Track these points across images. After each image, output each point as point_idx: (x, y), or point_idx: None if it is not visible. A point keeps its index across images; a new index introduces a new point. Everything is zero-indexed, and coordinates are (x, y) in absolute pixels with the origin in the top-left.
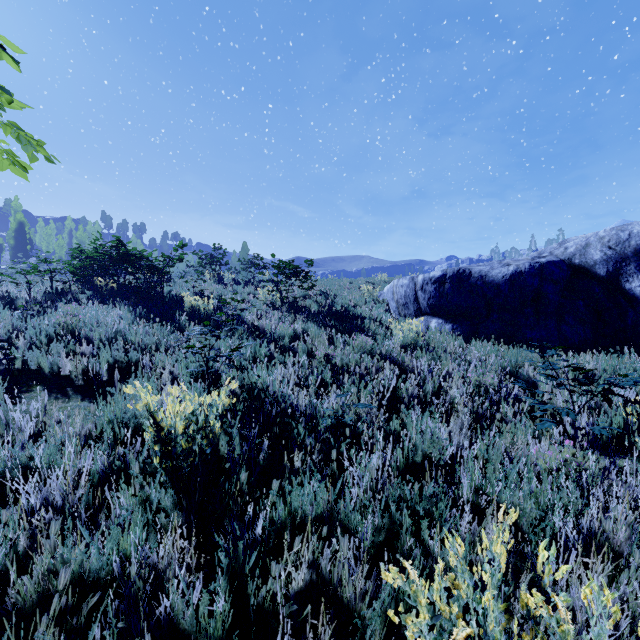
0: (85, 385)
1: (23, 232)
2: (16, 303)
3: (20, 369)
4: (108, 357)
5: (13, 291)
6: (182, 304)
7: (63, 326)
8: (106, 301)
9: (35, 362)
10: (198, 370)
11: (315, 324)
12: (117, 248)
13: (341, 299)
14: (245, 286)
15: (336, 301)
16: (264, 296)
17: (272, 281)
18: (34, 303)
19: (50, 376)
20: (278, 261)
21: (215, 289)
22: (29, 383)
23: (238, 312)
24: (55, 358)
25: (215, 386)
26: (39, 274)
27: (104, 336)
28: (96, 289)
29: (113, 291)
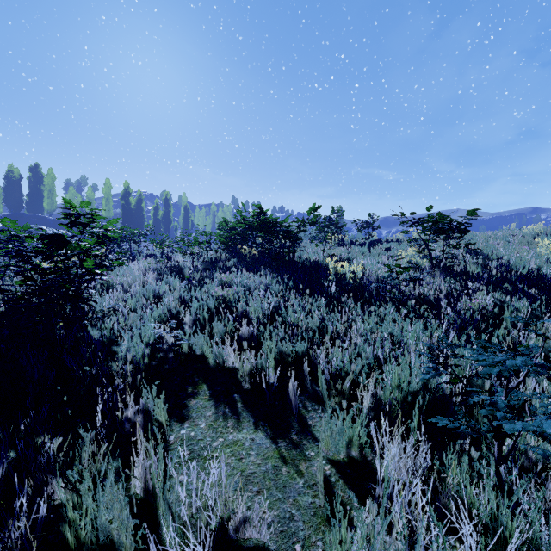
0: (252, 391)
1: (188, 216)
2: (183, 271)
3: (186, 353)
4: (272, 347)
5: (182, 260)
6: (322, 271)
7: (221, 299)
8: (248, 268)
9: (199, 346)
10: (464, 428)
11: (521, 300)
12: (258, 216)
13: (511, 259)
14: (371, 247)
15: (516, 263)
16: (407, 259)
17: (392, 240)
18: (195, 270)
19: (214, 368)
20: (430, 215)
21: (340, 252)
22: (194, 378)
23: (384, 279)
24: (219, 349)
25: (508, 471)
26: (197, 245)
27: (259, 312)
28: (241, 257)
29: (254, 258)
